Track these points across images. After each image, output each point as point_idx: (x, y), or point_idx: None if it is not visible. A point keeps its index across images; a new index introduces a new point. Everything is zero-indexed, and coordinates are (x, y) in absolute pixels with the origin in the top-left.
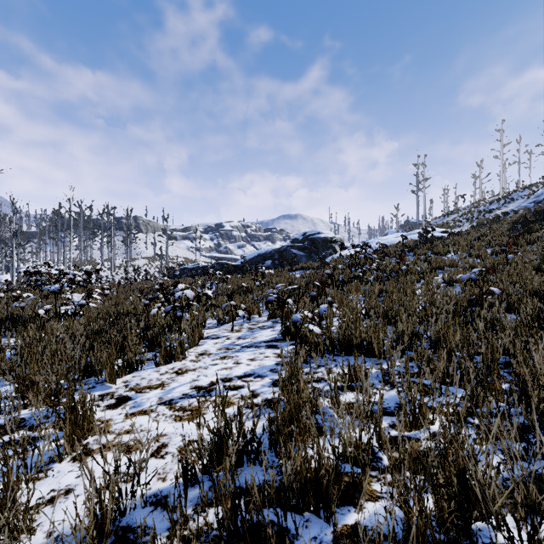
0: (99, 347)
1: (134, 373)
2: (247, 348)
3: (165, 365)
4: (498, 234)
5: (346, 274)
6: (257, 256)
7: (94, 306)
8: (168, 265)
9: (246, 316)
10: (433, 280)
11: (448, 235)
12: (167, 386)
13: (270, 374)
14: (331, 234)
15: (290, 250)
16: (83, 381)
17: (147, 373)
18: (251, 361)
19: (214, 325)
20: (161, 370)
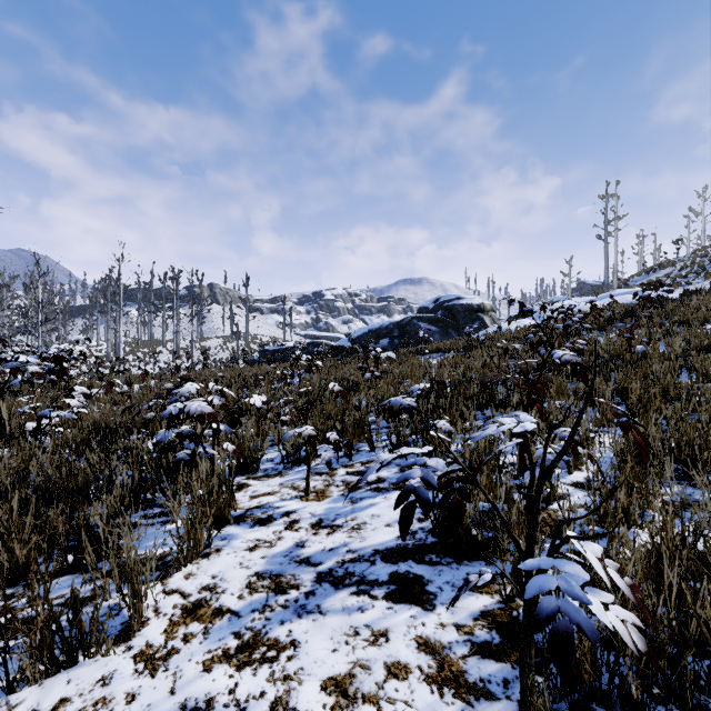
0: None
1: None
2: (333, 586)
3: (44, 677)
4: None
5: (520, 359)
6: (368, 332)
7: (71, 418)
8: (248, 346)
9: (343, 445)
10: None
11: (685, 294)
12: None
13: None
14: (478, 299)
15: (416, 323)
16: None
17: None
18: (336, 708)
19: (278, 465)
20: None
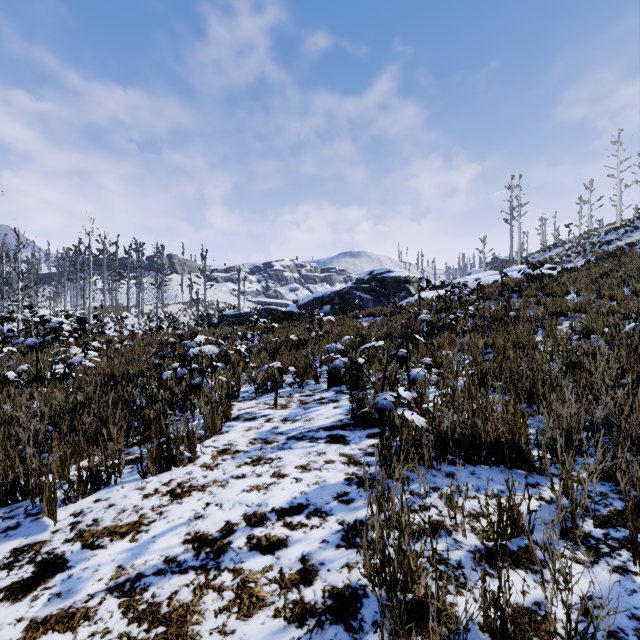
0: (53, 440)
1: (101, 492)
2: (297, 440)
3: (158, 474)
4: (633, 269)
5: None
6: (313, 300)
7: (90, 365)
8: (206, 312)
9: (297, 381)
10: (560, 330)
11: (560, 271)
12: (144, 530)
13: (338, 507)
14: (405, 272)
15: (353, 292)
16: (8, 508)
17: (122, 493)
18: (302, 472)
19: (252, 394)
20: (147, 485)
